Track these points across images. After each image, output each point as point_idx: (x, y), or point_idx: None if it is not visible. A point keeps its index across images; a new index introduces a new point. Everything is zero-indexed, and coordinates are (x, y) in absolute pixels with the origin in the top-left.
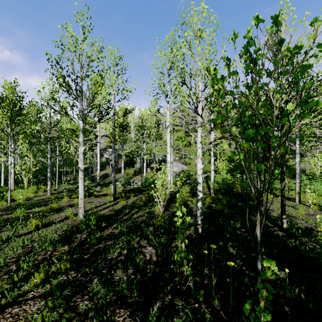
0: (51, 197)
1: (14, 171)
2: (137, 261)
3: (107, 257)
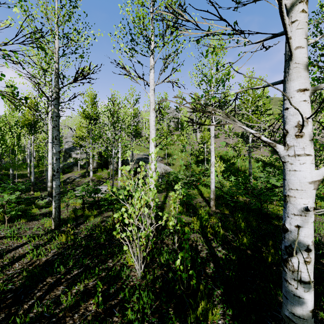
0: None
1: None
2: None
3: None
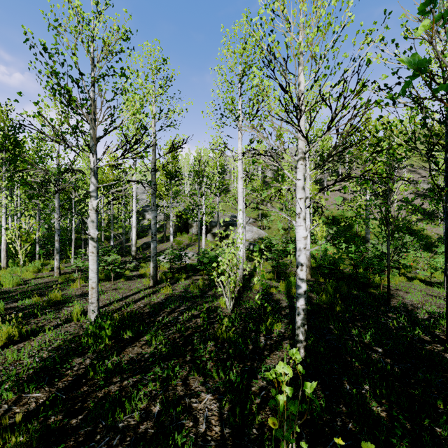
0: (58, 280)
1: (6, 240)
2: (178, 438)
3: (118, 425)
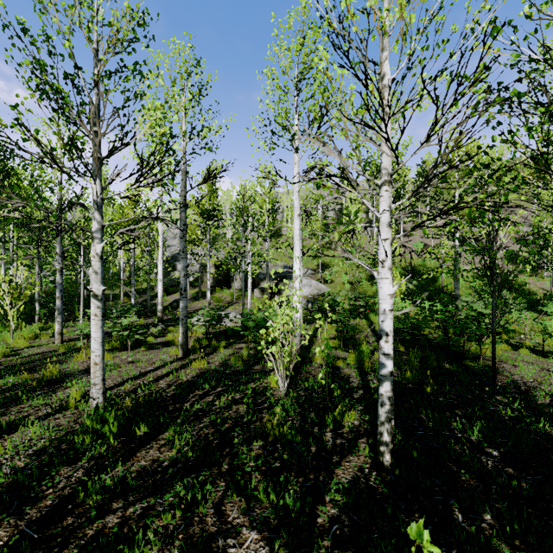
0: (58, 350)
1: None
2: None
3: None
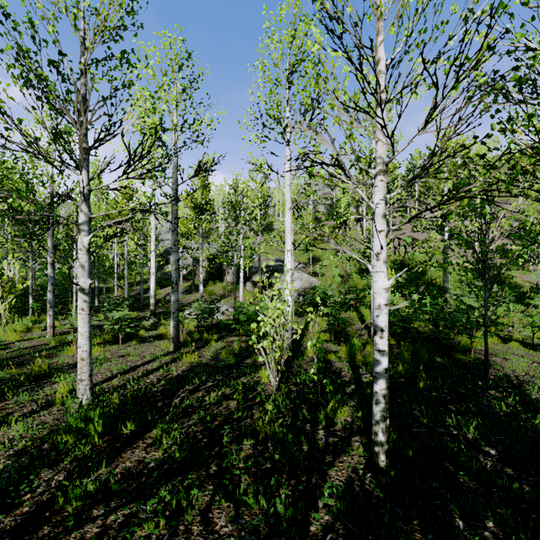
0: (50, 343)
1: None
2: None
3: None
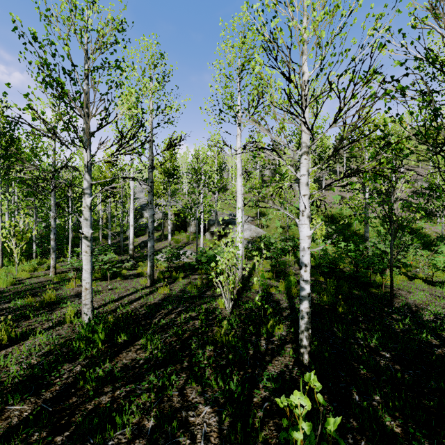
0: (53, 280)
1: (1, 238)
2: None
3: (107, 444)
